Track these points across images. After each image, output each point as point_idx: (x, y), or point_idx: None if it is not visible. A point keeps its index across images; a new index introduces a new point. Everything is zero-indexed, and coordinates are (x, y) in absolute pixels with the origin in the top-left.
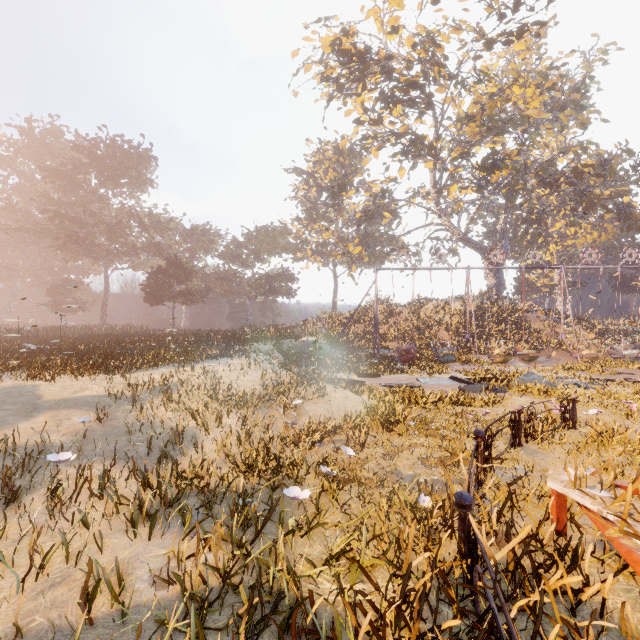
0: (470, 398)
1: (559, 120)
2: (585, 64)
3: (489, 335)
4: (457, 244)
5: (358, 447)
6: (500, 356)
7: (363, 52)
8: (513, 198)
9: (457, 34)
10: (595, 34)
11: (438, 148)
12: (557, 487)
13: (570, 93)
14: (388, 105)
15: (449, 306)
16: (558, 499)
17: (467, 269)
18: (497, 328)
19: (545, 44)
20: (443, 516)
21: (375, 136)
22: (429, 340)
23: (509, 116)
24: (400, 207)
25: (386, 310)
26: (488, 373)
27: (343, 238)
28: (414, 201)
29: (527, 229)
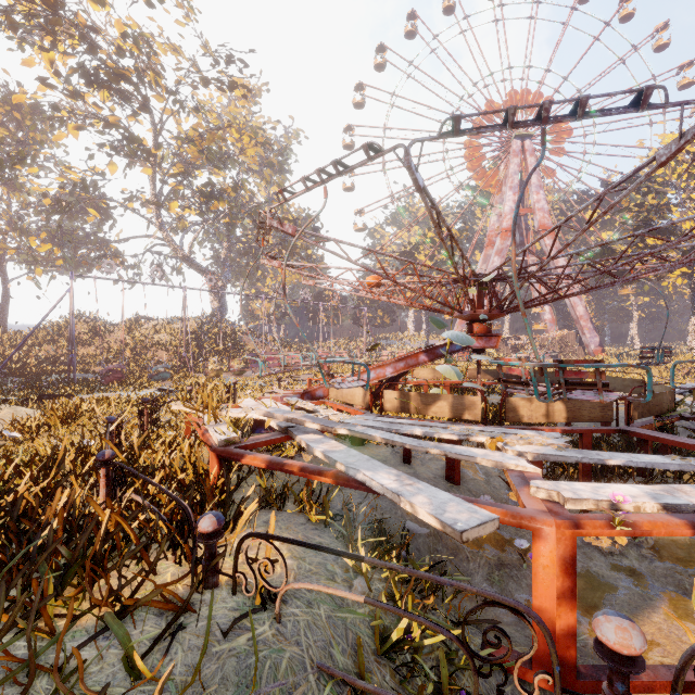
0: (166, 397)
1: (264, 175)
2: (286, 137)
3: (209, 355)
4: (182, 263)
5: (29, 442)
6: (214, 371)
7: (52, 2)
8: (233, 230)
9: (174, 53)
10: (292, 117)
11: (160, 156)
12: (176, 407)
13: (277, 155)
14: (91, 84)
15: (171, 326)
16: (187, 423)
17: (184, 289)
18: (216, 348)
19: (260, 103)
20: (101, 445)
21: (73, 111)
22: (146, 361)
23: (229, 154)
24: (113, 207)
25: (92, 328)
26: (197, 383)
27: (20, 227)
28: (132, 205)
29: (248, 261)
